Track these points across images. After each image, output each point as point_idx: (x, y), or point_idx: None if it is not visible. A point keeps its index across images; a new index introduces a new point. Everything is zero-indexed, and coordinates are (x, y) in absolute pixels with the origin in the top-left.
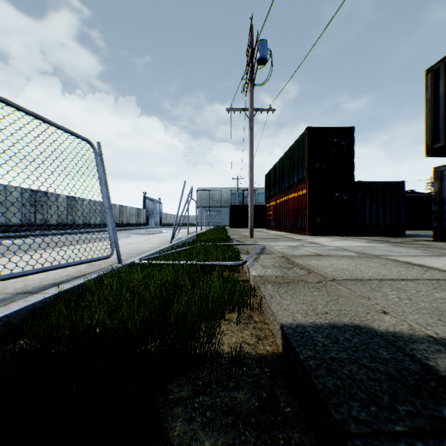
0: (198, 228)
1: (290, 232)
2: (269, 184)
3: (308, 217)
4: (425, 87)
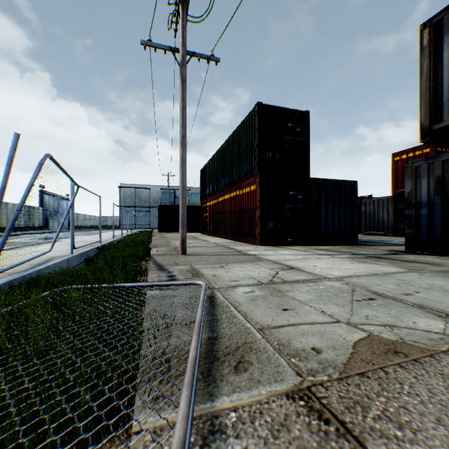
0: (117, 232)
1: (233, 239)
2: (205, 180)
3: (259, 221)
4: (420, 48)
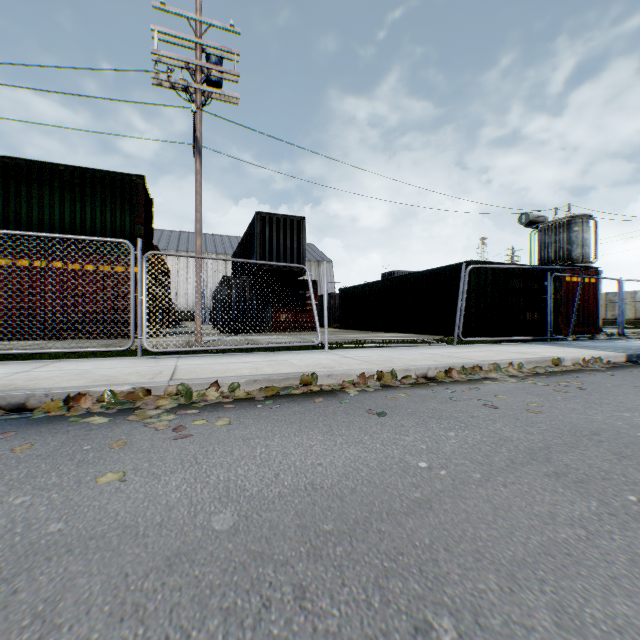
0: None
1: (35, 338)
2: None
3: None
4: (257, 223)
